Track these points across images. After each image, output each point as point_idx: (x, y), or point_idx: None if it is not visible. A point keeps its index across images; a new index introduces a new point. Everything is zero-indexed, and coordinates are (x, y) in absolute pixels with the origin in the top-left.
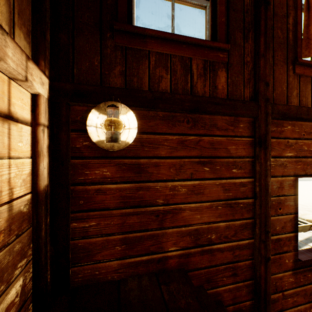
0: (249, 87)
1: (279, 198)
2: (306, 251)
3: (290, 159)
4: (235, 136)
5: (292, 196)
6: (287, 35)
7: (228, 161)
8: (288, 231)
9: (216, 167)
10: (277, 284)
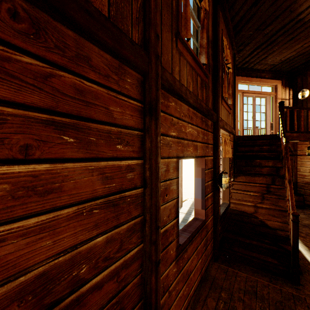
0: (138, 31)
1: (166, 183)
2: (182, 232)
3: (174, 139)
4: (120, 93)
5: (175, 179)
6: (172, 2)
7: (110, 130)
8: (172, 219)
9: (89, 139)
10: (165, 285)
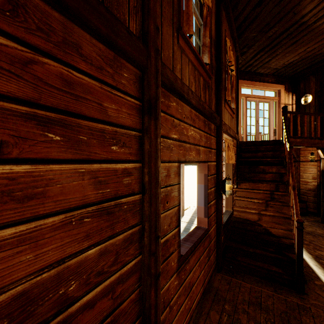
0: (136, 21)
1: (167, 189)
2: (183, 241)
3: (175, 142)
4: (116, 88)
5: (176, 185)
6: None
7: (104, 128)
8: (174, 228)
9: (79, 137)
10: (165, 299)
